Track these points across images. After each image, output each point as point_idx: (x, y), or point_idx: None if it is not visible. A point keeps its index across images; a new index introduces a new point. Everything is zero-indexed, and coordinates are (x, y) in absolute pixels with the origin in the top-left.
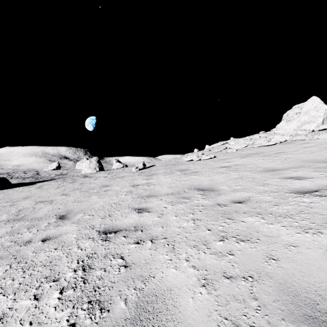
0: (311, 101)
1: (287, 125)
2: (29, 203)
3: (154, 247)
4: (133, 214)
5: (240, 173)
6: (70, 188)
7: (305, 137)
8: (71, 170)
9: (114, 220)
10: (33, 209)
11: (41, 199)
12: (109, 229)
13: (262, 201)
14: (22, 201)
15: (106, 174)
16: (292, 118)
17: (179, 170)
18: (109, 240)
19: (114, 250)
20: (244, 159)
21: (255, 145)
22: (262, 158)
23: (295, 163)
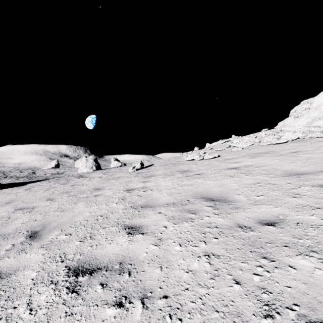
0: (322, 95)
1: (295, 121)
2: (8, 210)
3: (145, 321)
4: (121, 237)
5: (255, 178)
6: (60, 190)
7: (321, 134)
8: (68, 169)
9: (95, 246)
10: (7, 220)
11: (23, 205)
12: (83, 264)
13: (305, 223)
14: (1, 207)
15: (101, 175)
16: (301, 114)
17: (180, 172)
18: (77, 292)
19: (78, 321)
20: (254, 159)
21: (263, 143)
22: (277, 158)
23: (322, 165)
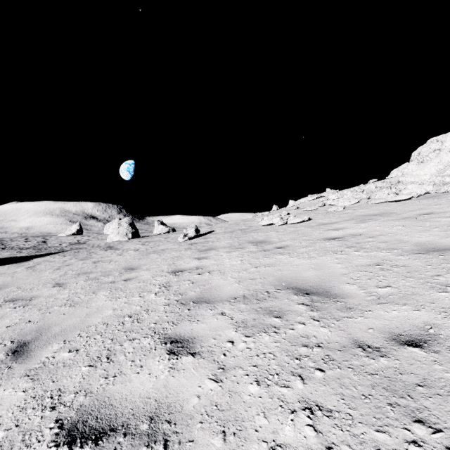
0: None
1: (420, 169)
2: None
3: None
4: (158, 360)
5: (371, 255)
6: (76, 270)
7: None
8: (94, 237)
9: (112, 377)
10: None
11: (18, 293)
12: (87, 416)
13: None
14: None
15: (138, 245)
16: (427, 158)
17: (253, 243)
18: None
19: None
20: (365, 225)
21: (374, 200)
22: (400, 223)
23: None
